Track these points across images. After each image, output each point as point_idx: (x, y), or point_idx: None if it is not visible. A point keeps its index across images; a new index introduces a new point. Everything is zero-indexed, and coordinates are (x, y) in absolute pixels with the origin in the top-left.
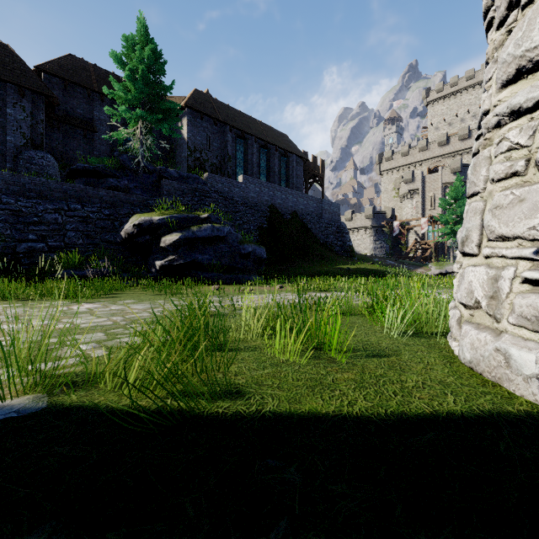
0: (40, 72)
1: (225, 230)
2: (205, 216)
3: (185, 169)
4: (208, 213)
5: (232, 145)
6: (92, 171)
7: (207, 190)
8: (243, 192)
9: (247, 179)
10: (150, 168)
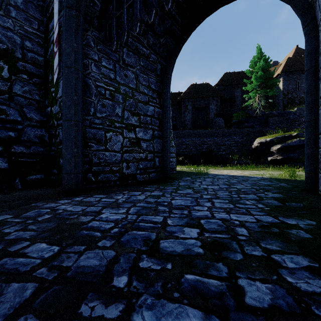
0: (216, 87)
1: None
2: (294, 134)
3: (281, 106)
4: (297, 132)
5: None
6: (238, 122)
7: (296, 117)
8: None
9: None
10: (262, 114)
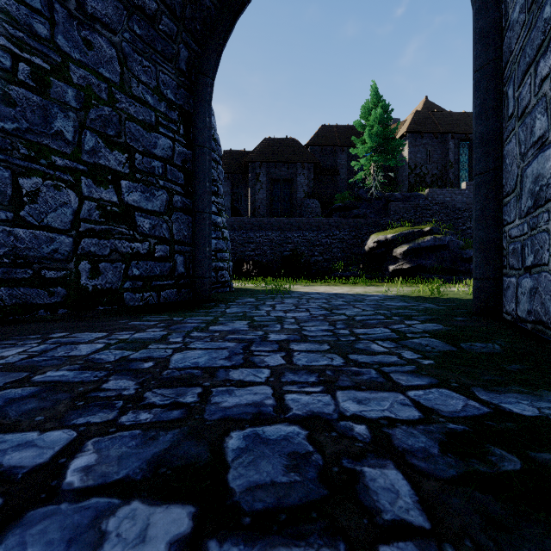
0: (308, 147)
1: (446, 239)
2: (427, 229)
3: (406, 186)
4: (430, 226)
5: (453, 151)
6: (343, 207)
7: (428, 204)
8: (466, 198)
9: (470, 185)
10: (380, 196)
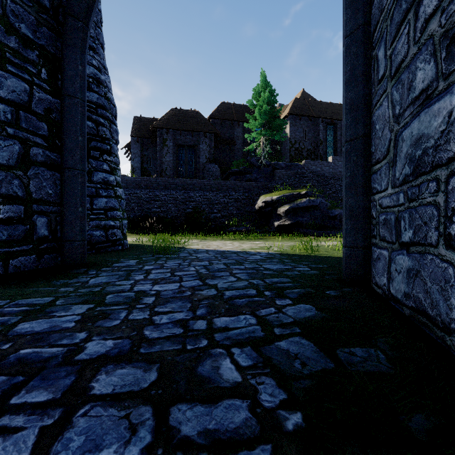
0: (210, 119)
1: (317, 201)
2: (303, 193)
3: (288, 158)
4: (306, 190)
5: (323, 132)
6: (238, 172)
7: (304, 172)
8: (332, 169)
9: (335, 159)
10: (268, 164)
